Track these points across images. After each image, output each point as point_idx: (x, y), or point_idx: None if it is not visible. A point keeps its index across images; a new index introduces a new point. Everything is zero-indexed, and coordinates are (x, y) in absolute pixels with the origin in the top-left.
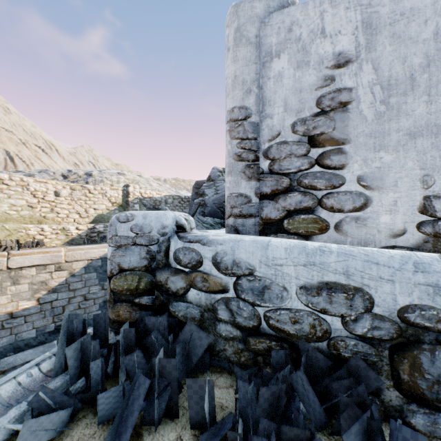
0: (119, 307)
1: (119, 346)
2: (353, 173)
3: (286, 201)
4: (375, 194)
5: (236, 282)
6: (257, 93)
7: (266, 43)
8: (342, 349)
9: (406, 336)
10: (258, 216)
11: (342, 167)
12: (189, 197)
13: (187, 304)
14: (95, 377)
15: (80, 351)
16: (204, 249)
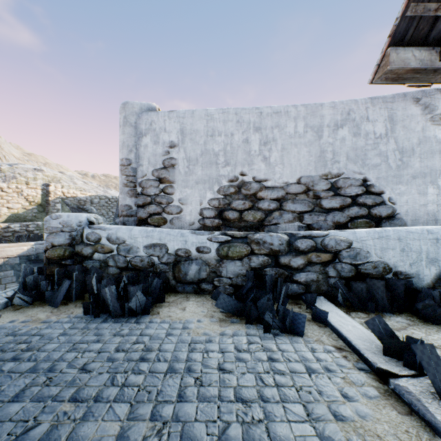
0: (52, 267)
1: (54, 281)
2: (177, 197)
3: (149, 209)
4: (185, 207)
5: (117, 247)
6: (136, 152)
7: (140, 127)
8: (158, 269)
9: (177, 260)
10: (136, 216)
11: (172, 194)
12: (117, 197)
13: (93, 261)
14: (43, 289)
15: (33, 281)
16: (102, 232)
